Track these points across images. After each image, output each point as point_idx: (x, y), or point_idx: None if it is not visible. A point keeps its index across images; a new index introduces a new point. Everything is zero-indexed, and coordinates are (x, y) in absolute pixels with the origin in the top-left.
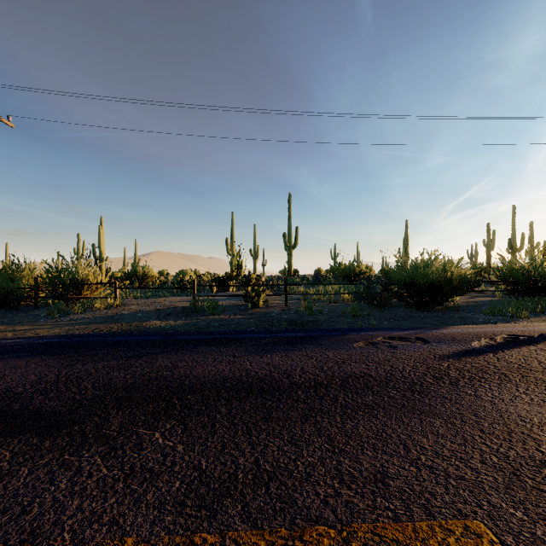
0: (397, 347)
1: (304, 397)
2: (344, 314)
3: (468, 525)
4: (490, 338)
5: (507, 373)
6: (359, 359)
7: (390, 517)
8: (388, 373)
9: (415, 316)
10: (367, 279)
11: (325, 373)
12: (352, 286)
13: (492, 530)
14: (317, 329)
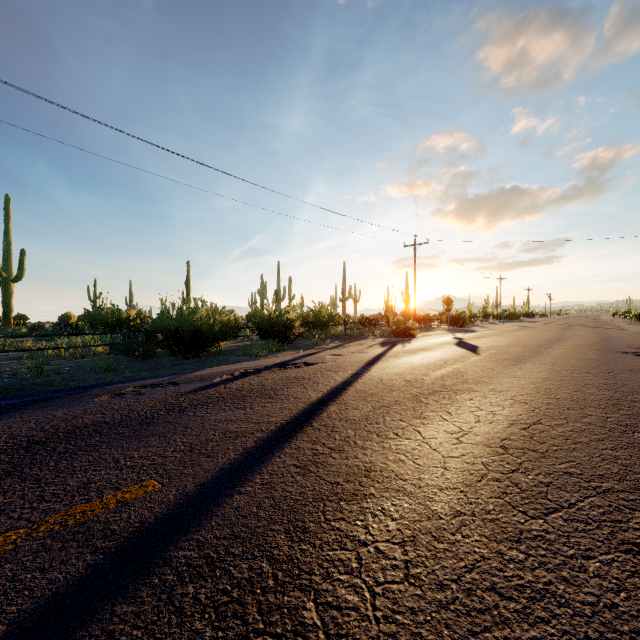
0: (145, 393)
1: (9, 459)
2: (94, 370)
3: (144, 484)
4: (230, 374)
5: (225, 396)
6: (96, 411)
7: (83, 503)
8: (125, 416)
9: (179, 363)
10: (128, 327)
11: (46, 431)
12: (113, 336)
13: (158, 480)
14: (47, 391)
